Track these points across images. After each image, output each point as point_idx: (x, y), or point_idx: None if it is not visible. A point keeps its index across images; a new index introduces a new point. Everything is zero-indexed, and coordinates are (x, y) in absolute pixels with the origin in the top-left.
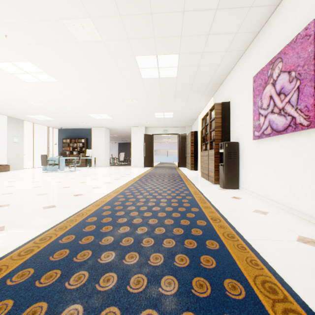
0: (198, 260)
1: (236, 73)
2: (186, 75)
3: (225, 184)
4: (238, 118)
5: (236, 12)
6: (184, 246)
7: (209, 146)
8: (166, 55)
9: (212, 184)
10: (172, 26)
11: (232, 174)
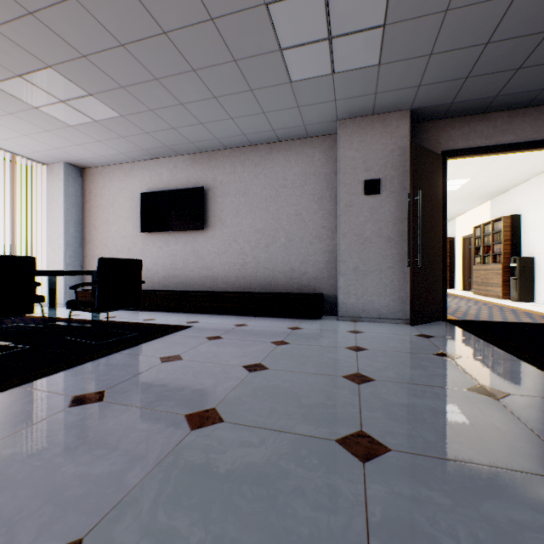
0: (531, 316)
1: (530, 189)
2: (467, 188)
3: (518, 298)
4: (532, 233)
5: (538, 159)
6: (519, 315)
7: (491, 260)
8: (457, 180)
9: (499, 299)
10: (476, 168)
11: (525, 288)
